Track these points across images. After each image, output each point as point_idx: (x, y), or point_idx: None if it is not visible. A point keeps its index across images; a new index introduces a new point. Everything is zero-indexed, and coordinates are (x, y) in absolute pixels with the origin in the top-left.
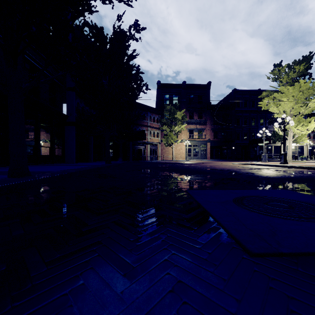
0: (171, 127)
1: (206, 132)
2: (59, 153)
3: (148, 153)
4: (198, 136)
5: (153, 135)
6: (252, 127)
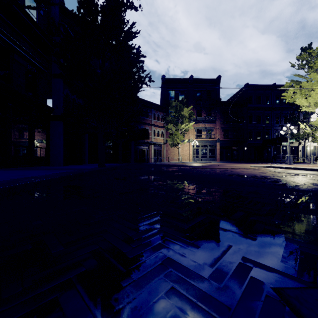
0: (177, 125)
1: (215, 131)
2: (42, 153)
3: (152, 154)
4: (206, 136)
5: (158, 134)
6: (266, 125)
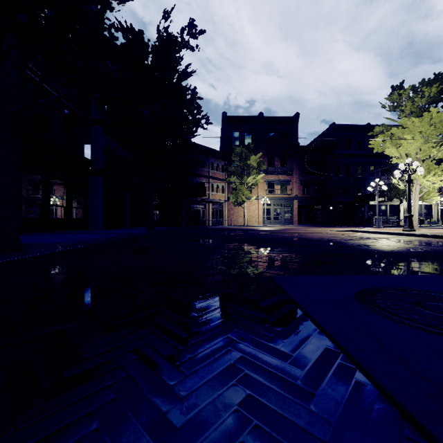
0: (242, 178)
1: (292, 185)
2: (79, 215)
3: (209, 216)
4: (280, 191)
5: (217, 189)
6: (358, 178)
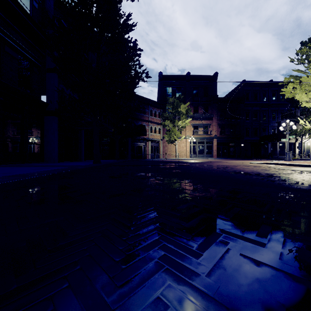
0: (174, 122)
1: (212, 128)
2: (36, 150)
3: (149, 151)
4: (203, 132)
5: (155, 131)
6: (263, 122)
